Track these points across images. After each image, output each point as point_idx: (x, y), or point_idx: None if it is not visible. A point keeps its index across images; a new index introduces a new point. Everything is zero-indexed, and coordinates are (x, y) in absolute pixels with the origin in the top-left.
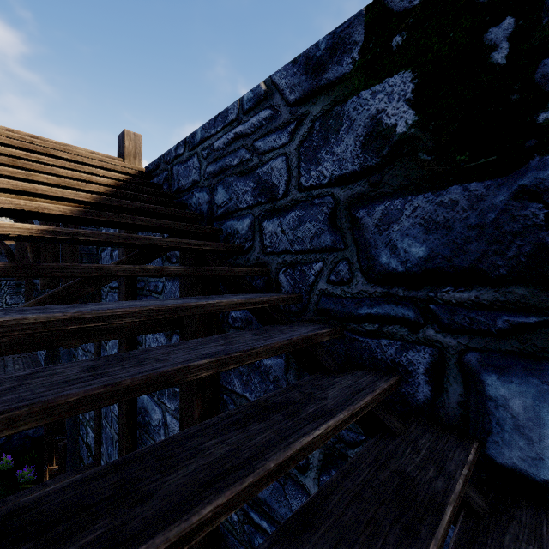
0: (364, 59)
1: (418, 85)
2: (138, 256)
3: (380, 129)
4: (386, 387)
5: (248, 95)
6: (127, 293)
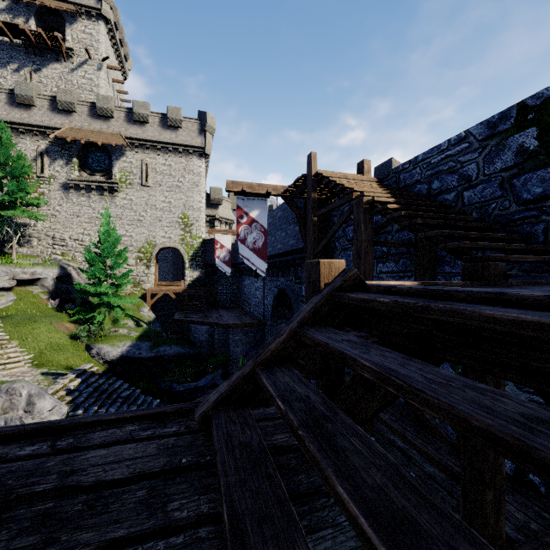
0: (515, 123)
1: (538, 132)
2: None
3: (523, 148)
4: (522, 236)
5: (454, 138)
6: None
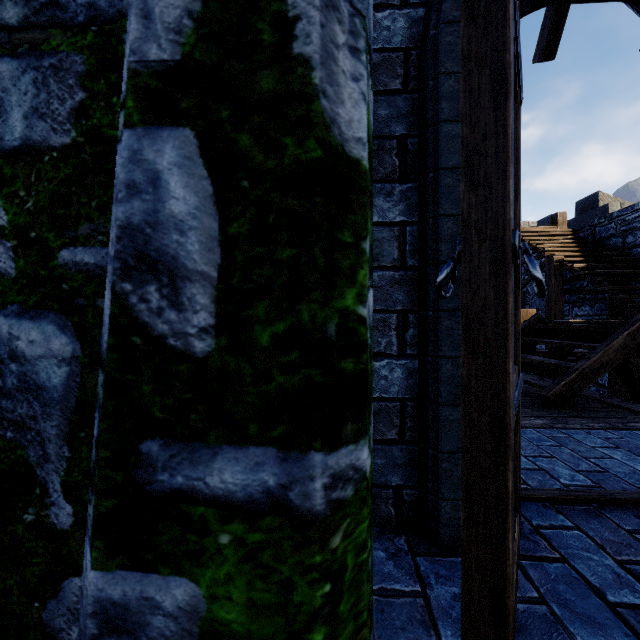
0: None
1: None
2: None
3: None
4: None
5: None
6: None
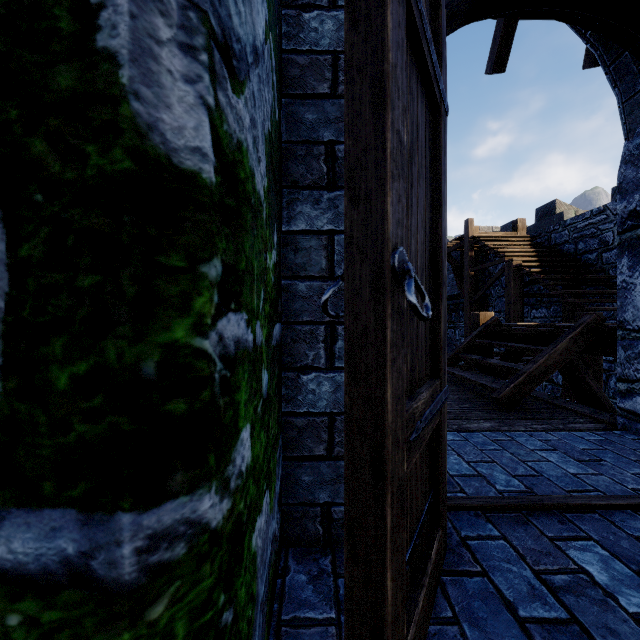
0: None
1: None
2: None
3: None
4: None
5: (595, 209)
6: None
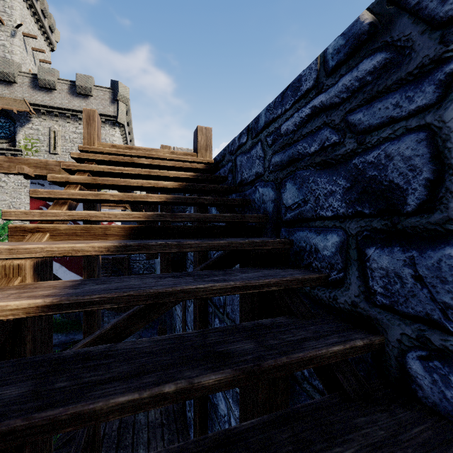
0: None
1: None
2: None
3: None
4: None
5: (335, 44)
6: None
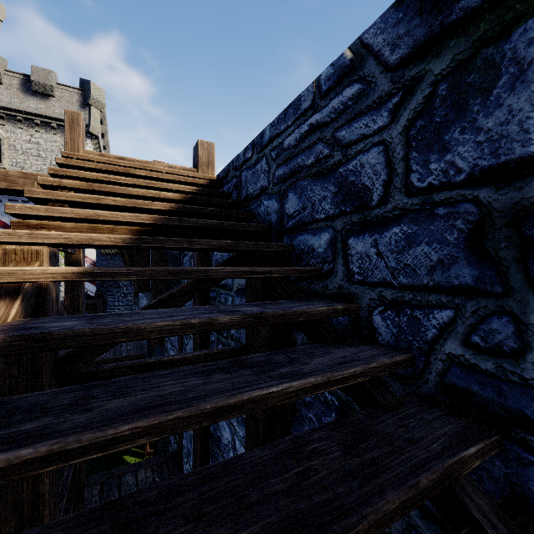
0: None
1: None
2: (199, 282)
3: None
4: None
5: (326, 72)
6: (200, 303)
